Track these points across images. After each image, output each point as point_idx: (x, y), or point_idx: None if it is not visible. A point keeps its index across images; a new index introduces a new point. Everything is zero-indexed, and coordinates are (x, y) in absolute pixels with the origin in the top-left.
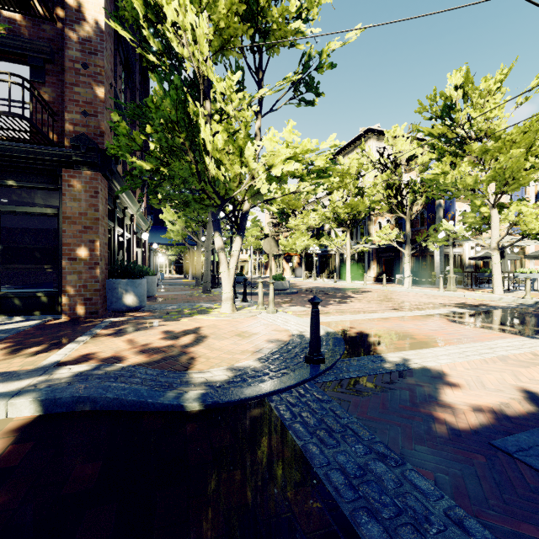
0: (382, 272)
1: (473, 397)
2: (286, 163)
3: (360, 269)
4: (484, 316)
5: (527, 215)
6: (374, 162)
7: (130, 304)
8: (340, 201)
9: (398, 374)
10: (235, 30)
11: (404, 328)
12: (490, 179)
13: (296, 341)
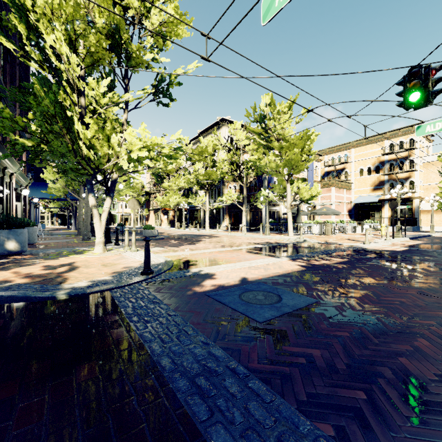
0: (232, 223)
1: (217, 282)
2: (140, 151)
3: (218, 220)
4: (269, 248)
5: (302, 188)
6: (222, 144)
7: (11, 249)
8: (201, 170)
9: (191, 276)
10: (103, 55)
11: (217, 256)
12: (284, 165)
13: (142, 266)
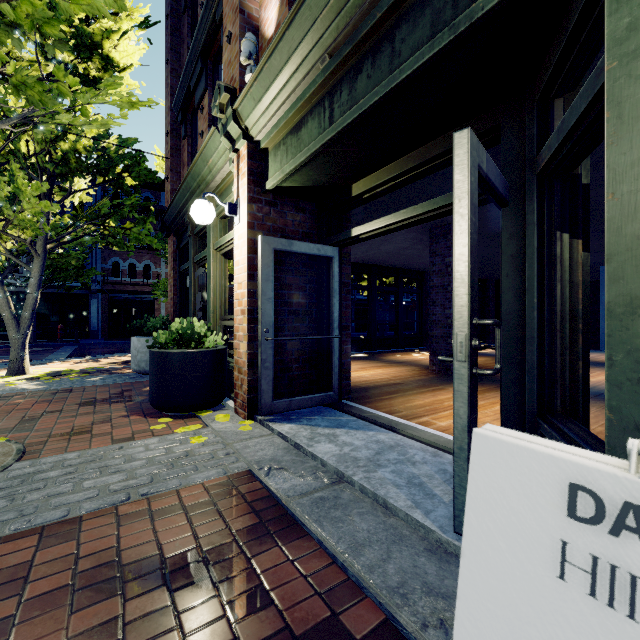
0: None
1: None
2: None
3: None
4: None
5: None
6: None
7: None
8: None
9: None
10: None
11: None
12: None
13: None
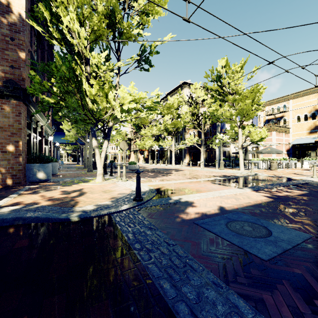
0: (191, 160)
1: (198, 210)
2: (130, 103)
3: (180, 158)
4: (228, 180)
5: (252, 132)
6: (185, 101)
7: (41, 178)
8: (168, 121)
9: (174, 204)
10: (103, 32)
11: (188, 186)
12: (237, 114)
13: (132, 193)
